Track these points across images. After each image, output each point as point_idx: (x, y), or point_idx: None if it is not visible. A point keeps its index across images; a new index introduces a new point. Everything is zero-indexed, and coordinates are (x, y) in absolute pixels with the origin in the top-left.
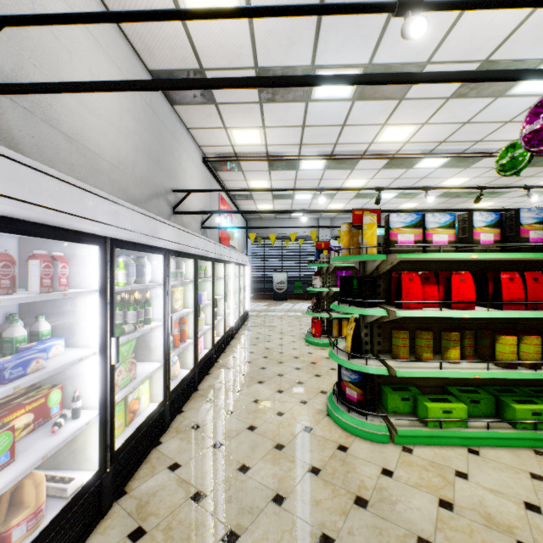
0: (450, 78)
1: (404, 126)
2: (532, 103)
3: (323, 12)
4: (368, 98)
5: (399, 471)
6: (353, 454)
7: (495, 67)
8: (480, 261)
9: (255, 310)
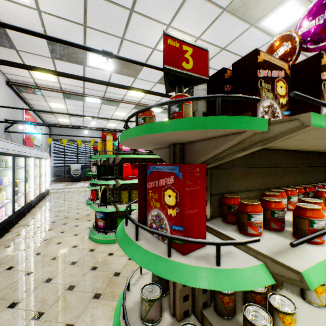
0: (125, 88)
1: None
2: None
3: (68, 44)
4: (119, 73)
5: (116, 252)
6: (97, 251)
7: None
8: (159, 158)
9: (56, 189)
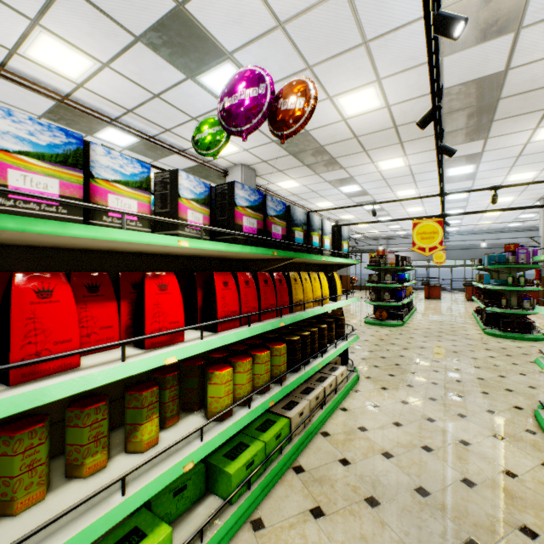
0: None
1: (74, 50)
2: (214, 107)
3: None
4: None
5: None
6: None
7: (190, 26)
8: (184, 257)
9: None
